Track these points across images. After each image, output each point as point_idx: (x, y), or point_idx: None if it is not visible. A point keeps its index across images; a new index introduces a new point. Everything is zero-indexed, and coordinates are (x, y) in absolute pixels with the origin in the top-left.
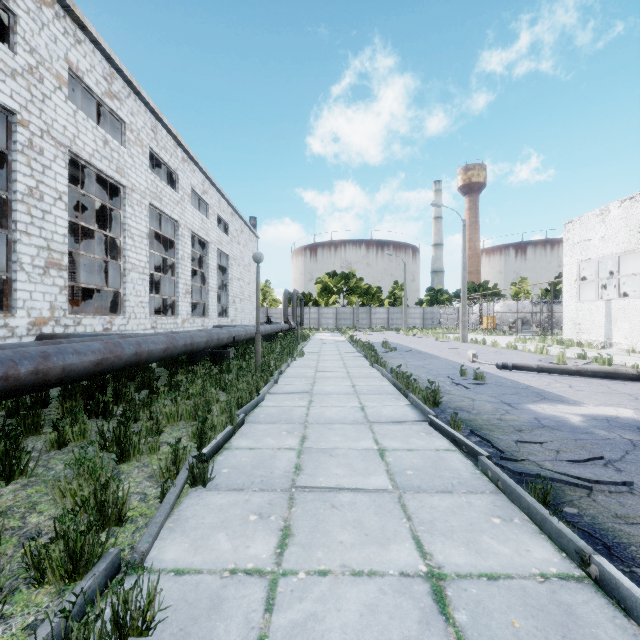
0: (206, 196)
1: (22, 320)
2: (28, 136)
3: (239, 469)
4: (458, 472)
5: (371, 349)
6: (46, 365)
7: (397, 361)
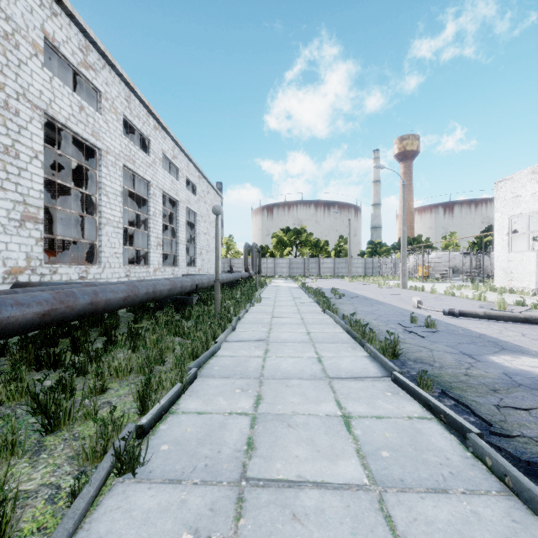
0: (176, 160)
1: None
2: (4, 98)
3: (181, 445)
4: (445, 454)
5: (322, 295)
6: None
7: (347, 307)
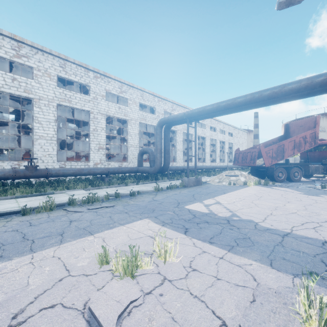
0: (224, 128)
1: (193, 163)
2: (193, 136)
3: None
4: None
5: None
6: (202, 167)
7: None
